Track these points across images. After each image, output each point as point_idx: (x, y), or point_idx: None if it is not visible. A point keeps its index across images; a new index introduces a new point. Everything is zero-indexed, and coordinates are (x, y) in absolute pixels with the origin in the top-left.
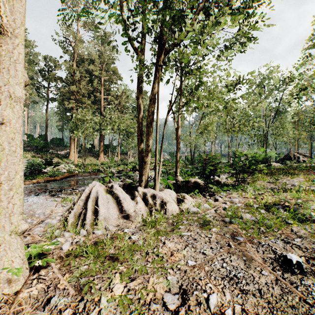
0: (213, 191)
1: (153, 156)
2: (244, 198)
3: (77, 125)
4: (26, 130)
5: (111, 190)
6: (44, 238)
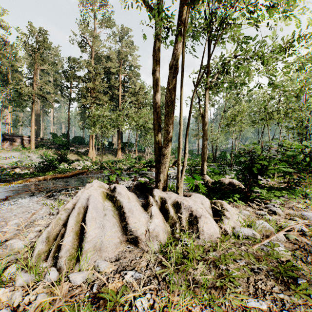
0: (262, 198)
1: (171, 153)
2: None
3: (94, 122)
4: (52, 129)
5: (112, 195)
6: None
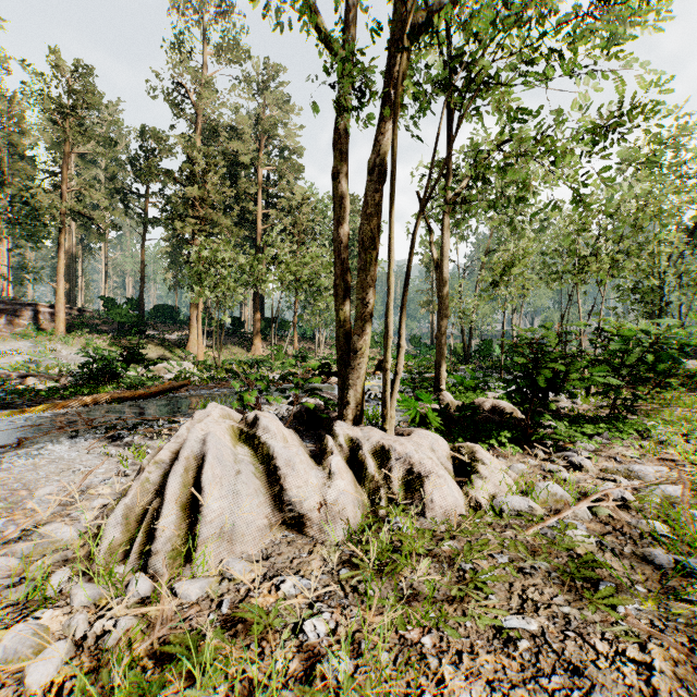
0: (557, 438)
1: (373, 344)
2: (663, 461)
3: (201, 274)
4: (103, 289)
5: (252, 433)
6: (2, 606)
